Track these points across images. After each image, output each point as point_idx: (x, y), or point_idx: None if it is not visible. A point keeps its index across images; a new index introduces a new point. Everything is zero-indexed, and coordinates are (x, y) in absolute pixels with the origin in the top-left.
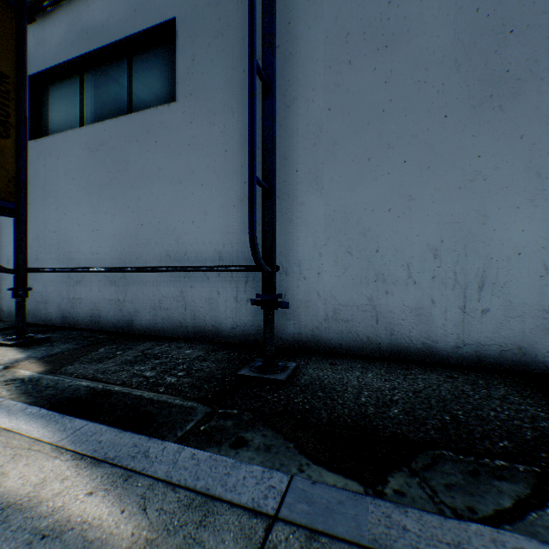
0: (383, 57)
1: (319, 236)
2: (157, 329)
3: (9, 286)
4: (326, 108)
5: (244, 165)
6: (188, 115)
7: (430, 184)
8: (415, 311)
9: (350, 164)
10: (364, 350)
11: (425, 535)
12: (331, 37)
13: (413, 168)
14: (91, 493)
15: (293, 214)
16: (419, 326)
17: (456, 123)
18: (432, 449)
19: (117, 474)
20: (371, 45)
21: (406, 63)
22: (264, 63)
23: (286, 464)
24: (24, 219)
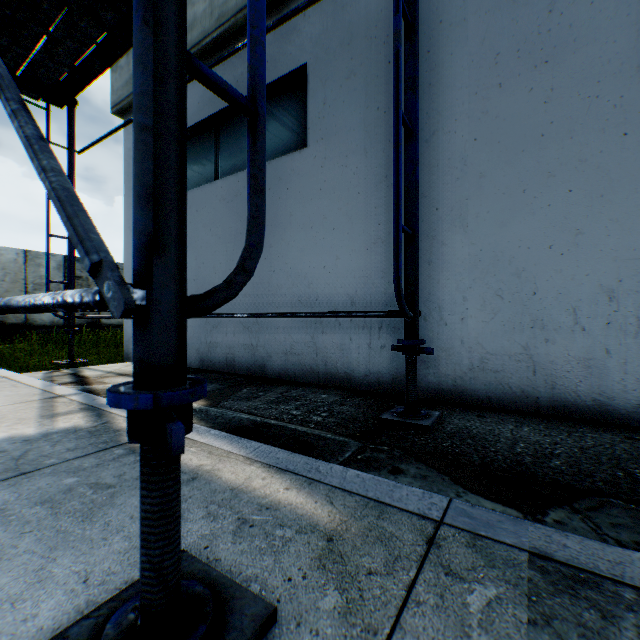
0: (541, 74)
1: (463, 278)
2: (288, 374)
3: None
4: (471, 138)
5: (378, 206)
6: (319, 159)
7: (603, 214)
8: (583, 363)
9: (500, 197)
10: (517, 404)
11: (584, 552)
12: (477, 60)
13: (581, 197)
14: (287, 489)
15: (433, 255)
16: (588, 379)
17: (639, 141)
18: (598, 497)
19: (301, 480)
20: (525, 62)
21: (571, 78)
22: (406, 107)
23: (443, 490)
24: None
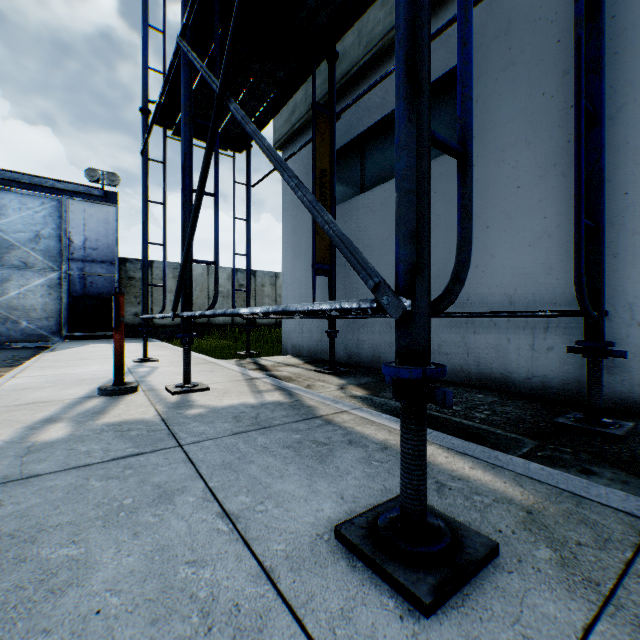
0: None
1: None
2: None
3: (307, 329)
4: None
5: (543, 198)
6: None
7: None
8: None
9: None
10: None
11: None
12: None
13: None
14: (472, 468)
15: (618, 246)
16: None
17: None
18: None
19: (483, 464)
20: None
21: None
22: (587, 92)
23: None
24: (334, 277)
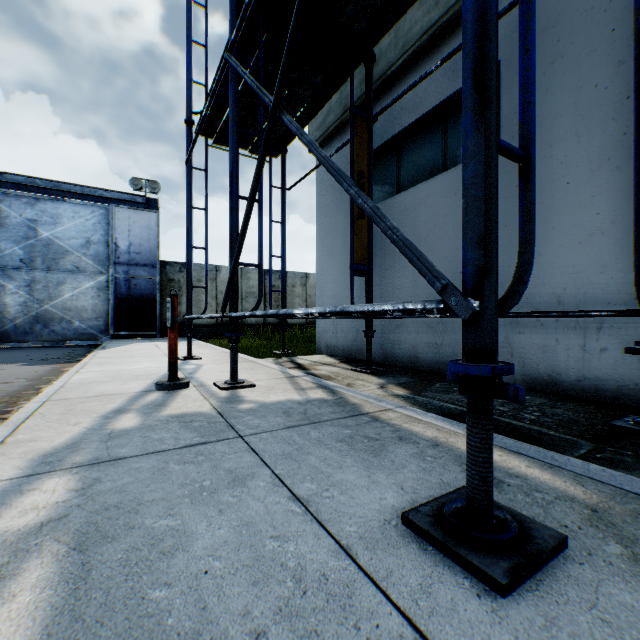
0: None
1: None
2: None
3: (341, 329)
4: None
5: (595, 194)
6: None
7: None
8: None
9: None
10: None
11: None
12: None
13: None
14: (528, 467)
15: None
16: None
17: None
18: None
19: (538, 463)
20: None
21: None
22: None
23: None
24: (371, 277)
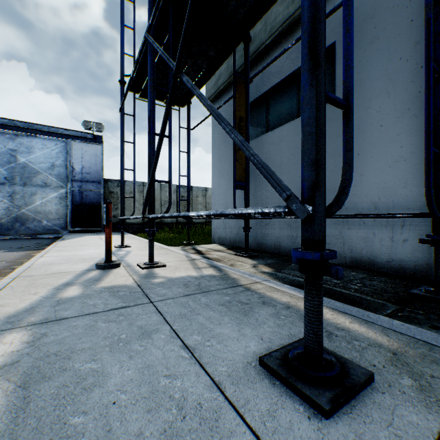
0: None
1: None
2: None
3: (228, 226)
4: None
5: (400, 133)
6: None
7: None
8: None
9: None
10: None
11: None
12: None
13: None
14: (351, 323)
15: None
16: None
17: None
18: None
19: (358, 320)
20: None
21: None
22: (434, 57)
23: None
24: (248, 190)
